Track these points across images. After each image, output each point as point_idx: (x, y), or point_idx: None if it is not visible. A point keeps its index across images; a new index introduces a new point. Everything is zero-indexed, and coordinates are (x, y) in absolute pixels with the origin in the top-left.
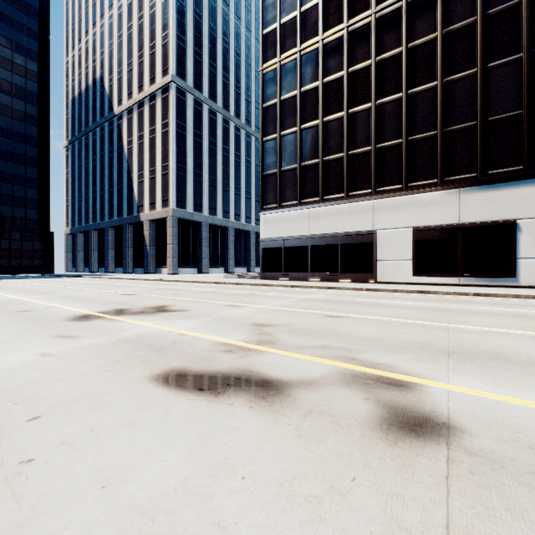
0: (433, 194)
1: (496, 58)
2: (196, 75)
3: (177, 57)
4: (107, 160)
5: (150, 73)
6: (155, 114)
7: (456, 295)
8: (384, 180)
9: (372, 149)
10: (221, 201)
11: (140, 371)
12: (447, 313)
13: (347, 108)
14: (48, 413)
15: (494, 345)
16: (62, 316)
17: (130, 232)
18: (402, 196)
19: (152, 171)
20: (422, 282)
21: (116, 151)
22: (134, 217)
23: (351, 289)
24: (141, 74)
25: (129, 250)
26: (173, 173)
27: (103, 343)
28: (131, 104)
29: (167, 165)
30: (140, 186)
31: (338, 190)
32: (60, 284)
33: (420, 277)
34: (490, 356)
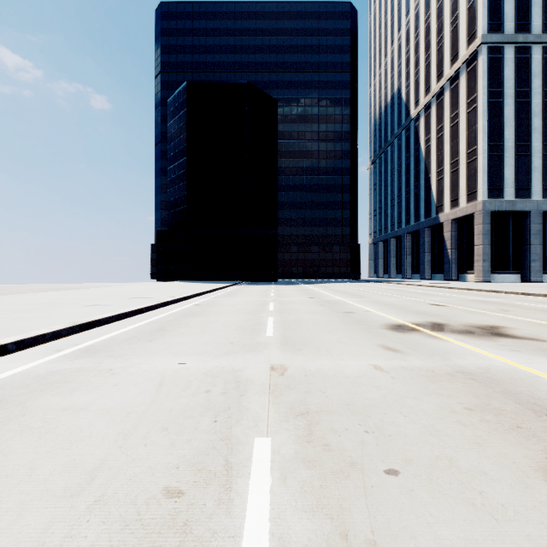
0: None
1: None
2: (519, 13)
3: (488, 9)
4: (403, 168)
5: (451, 53)
6: (458, 96)
7: None
8: None
9: None
10: None
11: (523, 449)
12: None
13: None
14: (405, 470)
15: None
16: (378, 322)
17: (427, 236)
18: None
19: (453, 163)
20: None
21: (412, 156)
22: (431, 220)
23: None
24: (440, 61)
25: (426, 255)
26: (482, 157)
27: (434, 369)
28: (428, 99)
29: (474, 149)
30: (438, 185)
31: None
32: (367, 289)
33: None
34: None
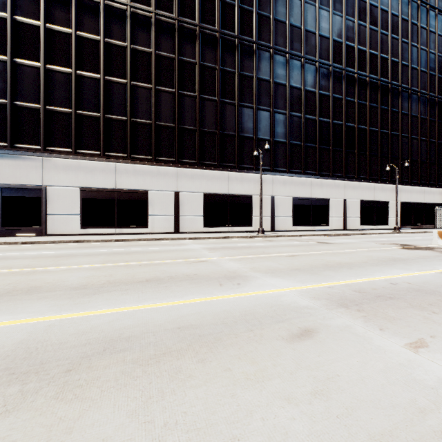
0: (97, 163)
1: (138, 80)
2: None
3: None
4: None
5: None
6: None
7: (104, 242)
8: (54, 140)
9: (41, 108)
10: None
11: None
12: (65, 257)
13: (11, 55)
14: None
15: (49, 280)
16: None
17: None
18: (72, 159)
19: None
20: (89, 233)
21: None
22: None
23: (4, 244)
24: None
25: None
26: None
27: None
28: None
29: None
30: None
31: (0, 137)
32: None
33: (87, 229)
34: (25, 291)
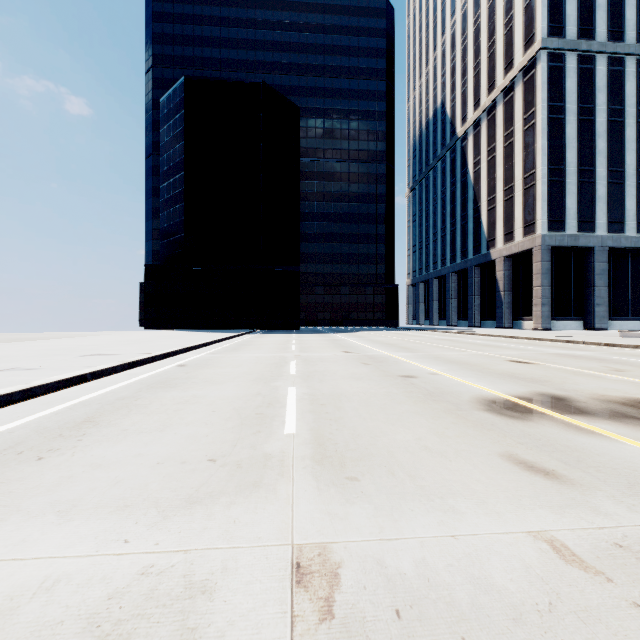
0: None
1: None
2: (583, 17)
3: (549, 9)
4: (448, 196)
5: (505, 60)
6: (513, 111)
7: None
8: None
9: None
10: (632, 205)
11: None
12: None
13: None
14: None
15: None
16: (464, 396)
17: (476, 276)
18: None
19: (507, 190)
20: None
21: (459, 181)
22: (481, 256)
23: None
24: (491, 69)
25: (475, 298)
26: (542, 182)
27: None
28: (478, 114)
29: (532, 173)
30: (489, 215)
31: None
32: (414, 339)
33: None
34: None
